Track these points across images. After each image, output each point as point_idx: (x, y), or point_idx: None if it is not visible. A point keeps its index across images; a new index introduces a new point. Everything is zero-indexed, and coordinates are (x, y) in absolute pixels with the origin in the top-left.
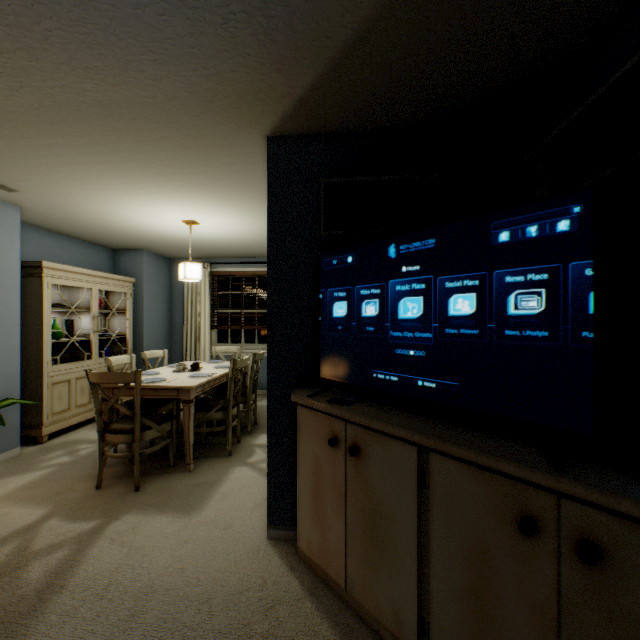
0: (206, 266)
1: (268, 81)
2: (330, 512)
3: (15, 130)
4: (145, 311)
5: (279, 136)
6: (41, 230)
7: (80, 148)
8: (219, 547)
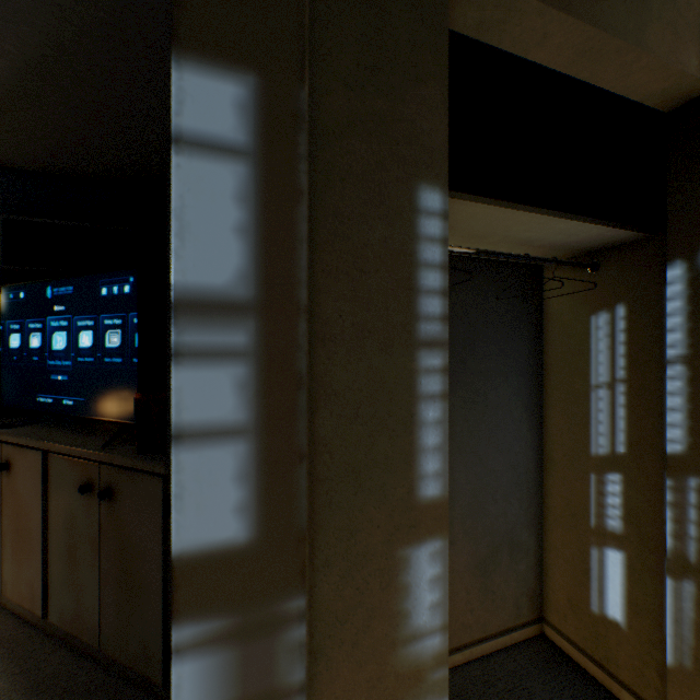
0: None
1: None
2: None
3: None
4: None
5: None
6: None
7: None
8: None
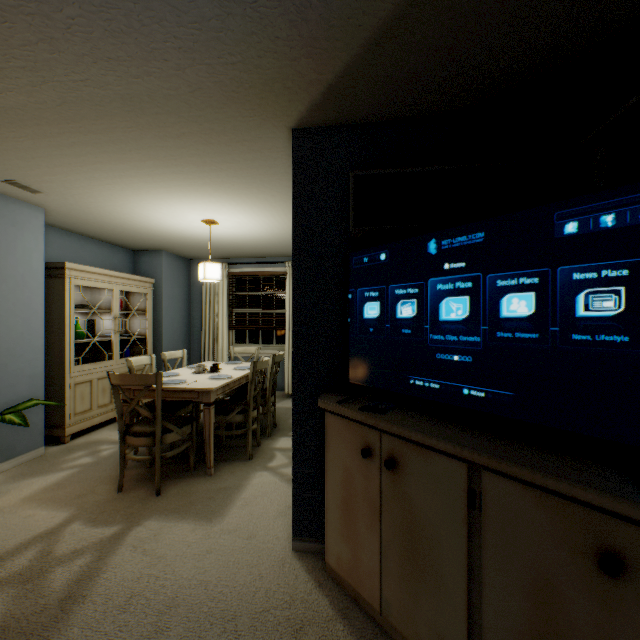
0: (224, 266)
1: (297, 67)
2: (362, 528)
3: (38, 129)
4: (164, 312)
5: (305, 128)
6: (64, 232)
7: (102, 146)
8: (243, 558)
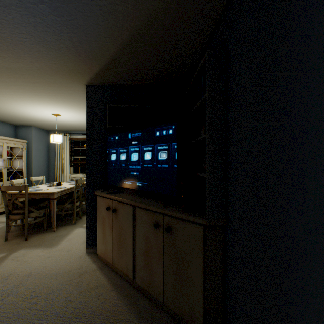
0: (67, 135)
1: (81, 67)
2: (108, 236)
3: None
4: (33, 157)
5: (91, 85)
6: None
7: None
8: (64, 257)
